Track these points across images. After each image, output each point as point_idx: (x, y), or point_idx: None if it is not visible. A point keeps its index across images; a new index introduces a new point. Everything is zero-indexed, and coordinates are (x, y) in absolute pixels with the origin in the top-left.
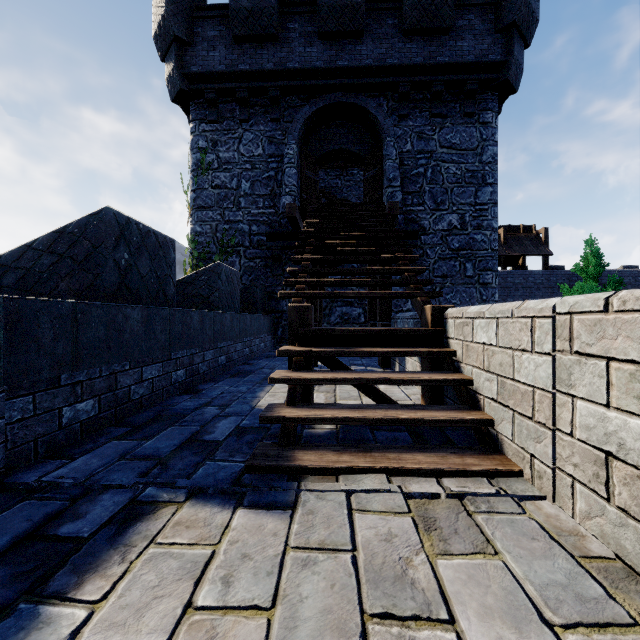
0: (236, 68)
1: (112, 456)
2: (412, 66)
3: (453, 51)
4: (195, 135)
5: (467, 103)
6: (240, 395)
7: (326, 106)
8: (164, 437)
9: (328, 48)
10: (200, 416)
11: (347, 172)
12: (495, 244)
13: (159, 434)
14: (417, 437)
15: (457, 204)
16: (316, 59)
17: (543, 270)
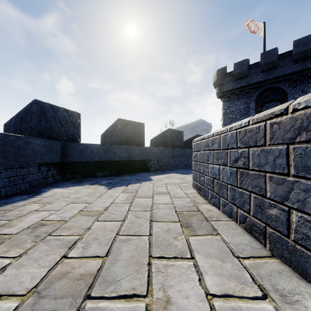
0: (235, 87)
1: None
2: (297, 71)
3: None
4: (223, 106)
5: None
6: None
7: (264, 89)
8: None
9: (264, 74)
10: None
11: None
12: None
13: None
14: None
15: None
16: (260, 78)
17: None
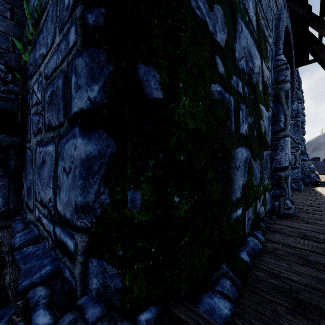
0: None
1: None
2: None
3: None
4: None
5: None
6: None
7: None
8: None
9: None
10: None
11: None
12: None
13: None
14: None
15: None
16: None
17: None
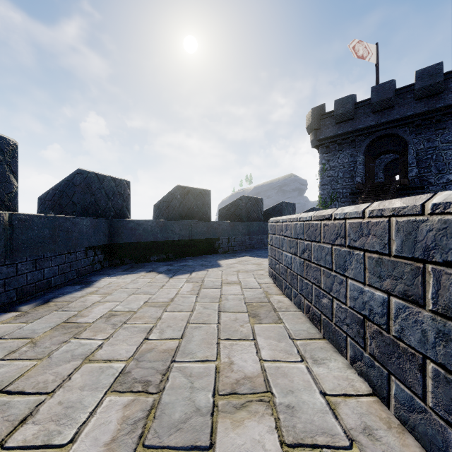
0: (336, 133)
1: None
2: (421, 113)
3: (446, 100)
4: (321, 159)
5: None
6: None
7: (377, 137)
8: None
9: (376, 116)
10: None
11: None
12: None
13: None
14: None
15: None
16: (371, 122)
17: None
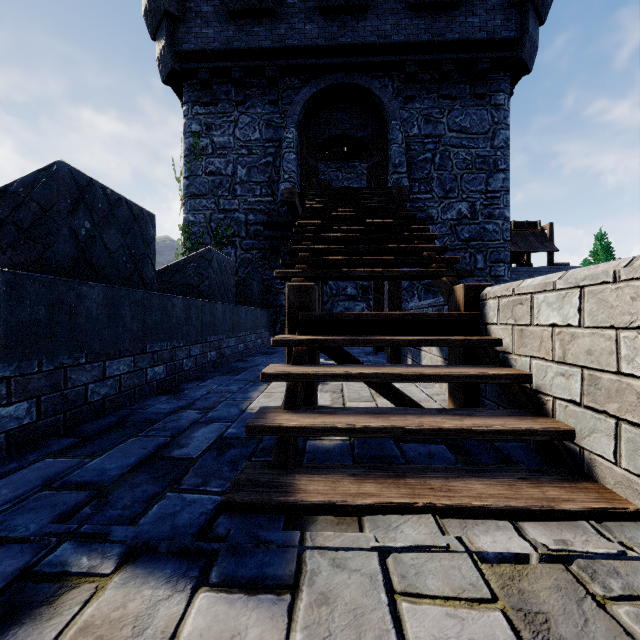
0: (231, 46)
1: (35, 483)
2: (419, 43)
3: (463, 27)
4: (188, 118)
5: (478, 84)
6: (229, 395)
7: (327, 87)
8: (119, 452)
9: (330, 24)
10: (175, 422)
11: (348, 164)
12: (507, 234)
13: (114, 448)
14: (457, 451)
15: (467, 192)
16: (317, 36)
17: (549, 267)
